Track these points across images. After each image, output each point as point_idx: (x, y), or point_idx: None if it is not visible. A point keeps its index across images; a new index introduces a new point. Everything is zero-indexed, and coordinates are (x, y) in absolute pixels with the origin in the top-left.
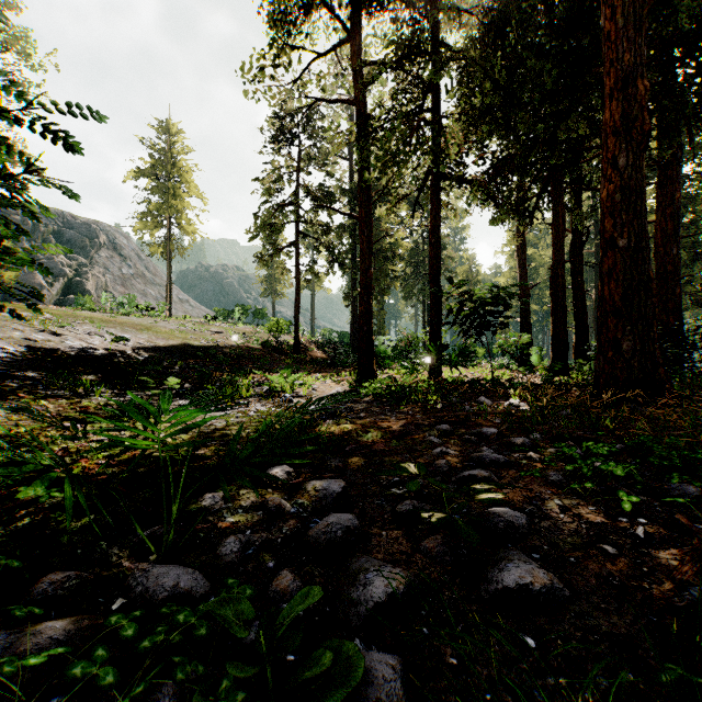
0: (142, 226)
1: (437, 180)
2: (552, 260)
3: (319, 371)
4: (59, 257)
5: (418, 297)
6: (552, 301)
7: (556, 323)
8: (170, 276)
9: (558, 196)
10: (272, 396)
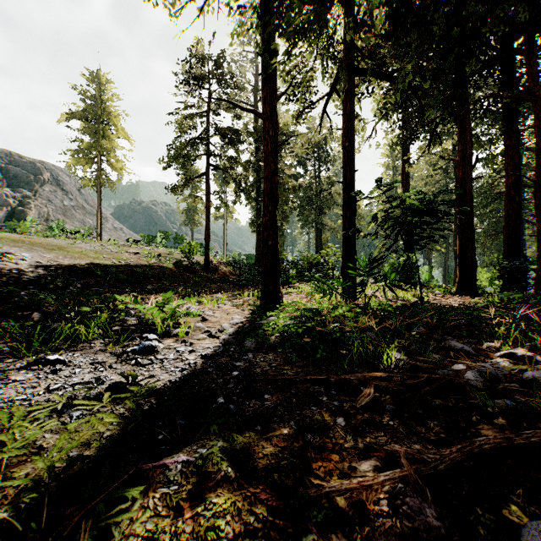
0: (74, 162)
1: (351, 76)
2: (458, 177)
3: (223, 289)
4: (5, 189)
5: (312, 225)
6: (459, 218)
7: (464, 241)
8: (100, 206)
9: (466, 112)
10: (131, 336)
